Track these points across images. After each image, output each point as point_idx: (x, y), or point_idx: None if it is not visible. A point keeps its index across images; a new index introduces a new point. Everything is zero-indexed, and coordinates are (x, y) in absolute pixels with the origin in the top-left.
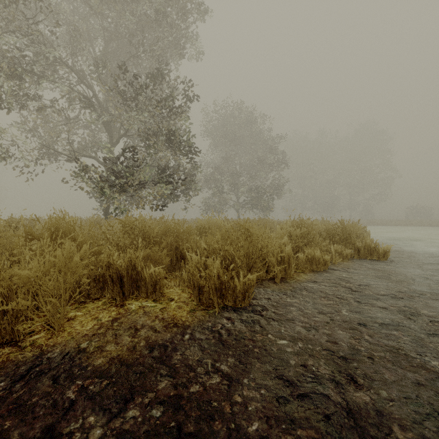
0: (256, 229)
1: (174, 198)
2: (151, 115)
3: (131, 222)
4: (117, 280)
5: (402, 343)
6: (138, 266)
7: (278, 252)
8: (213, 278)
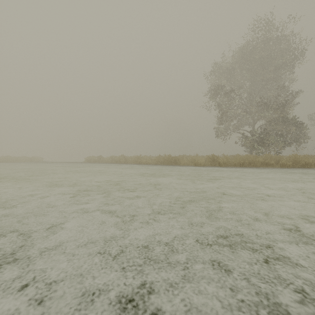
0: (298, 156)
1: (287, 144)
2: (273, 109)
3: (267, 155)
4: (265, 163)
5: (311, 170)
6: (269, 162)
7: (307, 161)
8: (282, 162)
